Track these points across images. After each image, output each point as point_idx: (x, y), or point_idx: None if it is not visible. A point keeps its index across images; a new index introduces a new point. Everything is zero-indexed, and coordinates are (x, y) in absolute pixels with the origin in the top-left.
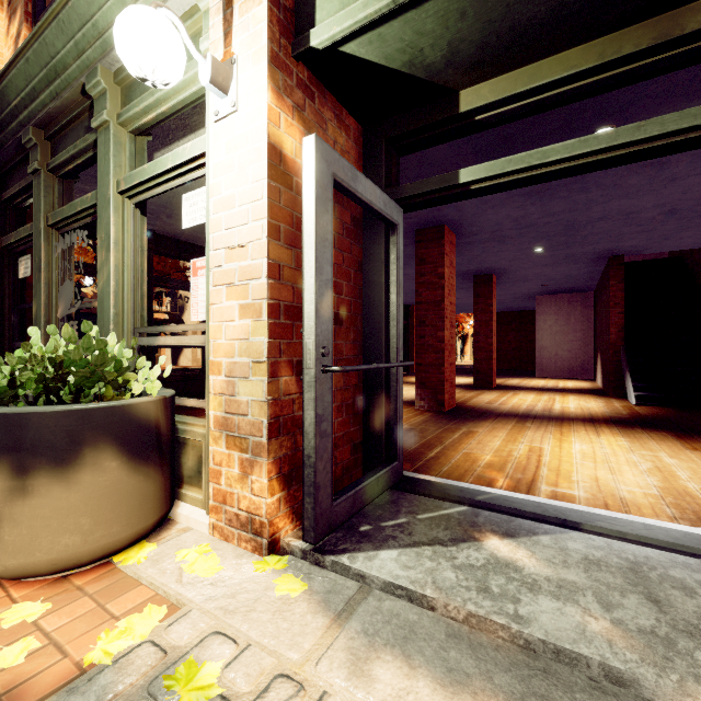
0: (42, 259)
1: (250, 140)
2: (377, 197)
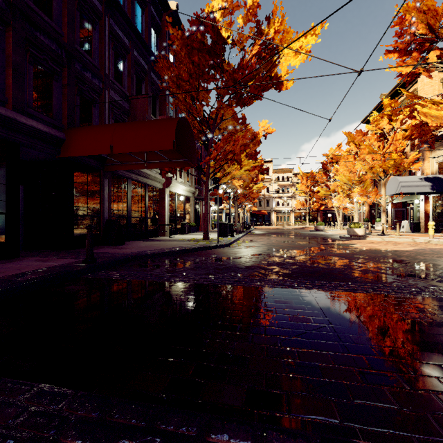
0: (375, 211)
1: (390, 208)
2: (400, 209)
